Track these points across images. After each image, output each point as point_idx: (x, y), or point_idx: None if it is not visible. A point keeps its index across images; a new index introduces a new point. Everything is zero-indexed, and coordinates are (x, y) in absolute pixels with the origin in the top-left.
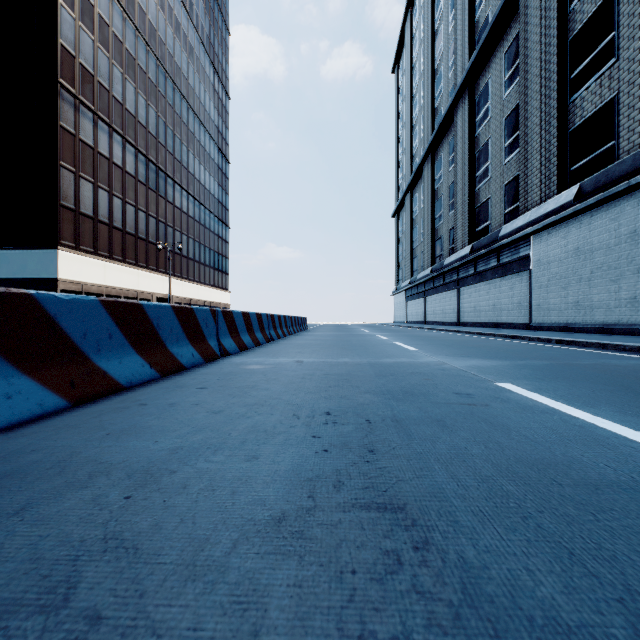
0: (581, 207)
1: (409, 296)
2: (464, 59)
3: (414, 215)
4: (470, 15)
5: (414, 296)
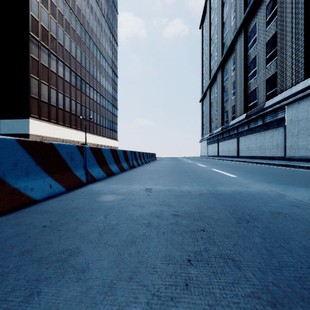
0: None
1: (209, 142)
2: (241, 13)
3: (211, 100)
4: None
5: (211, 142)
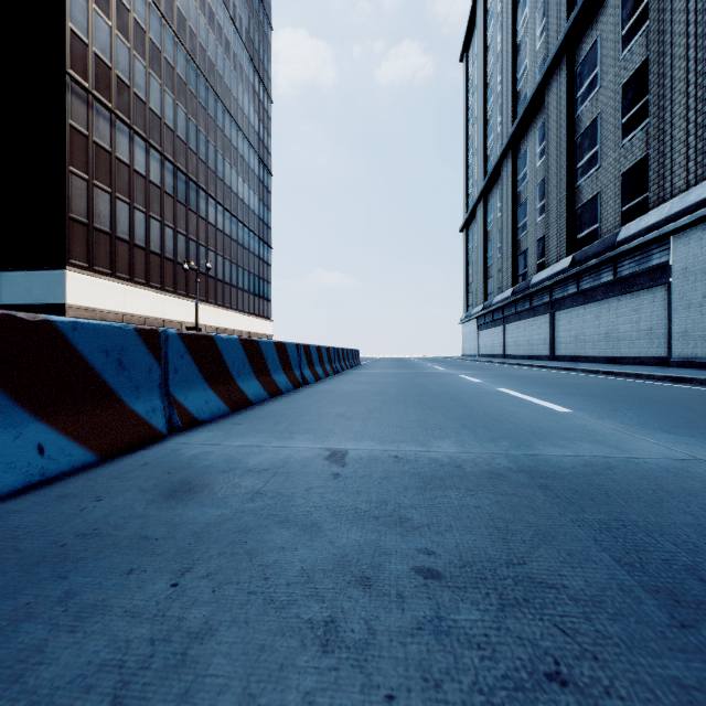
0: None
1: (482, 324)
2: (560, 20)
3: (488, 227)
4: None
5: (489, 324)
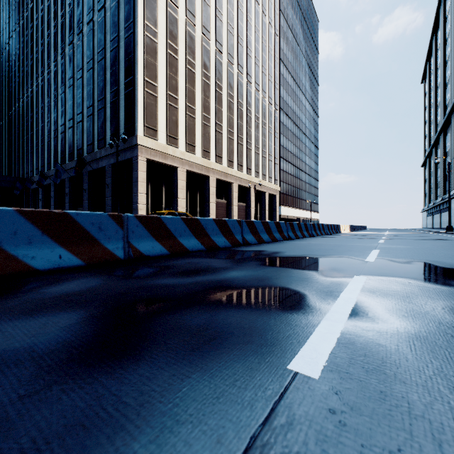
0: (452, 197)
1: (427, 214)
2: (442, 119)
3: (431, 171)
4: (444, 102)
5: (429, 214)
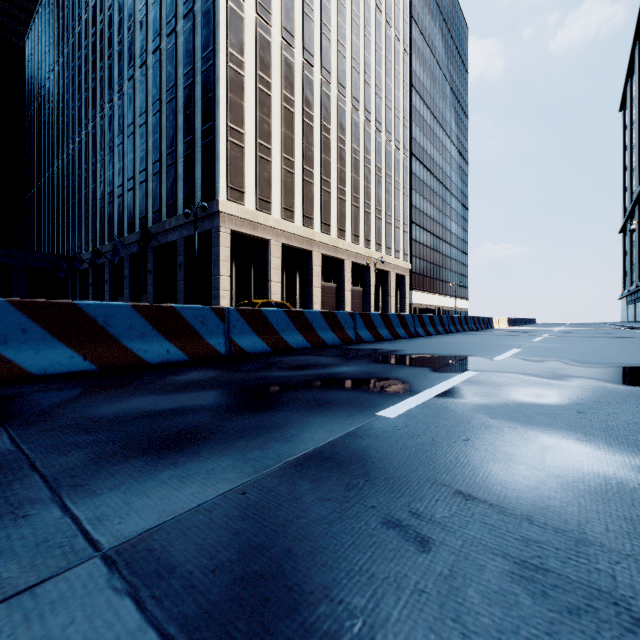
0: None
1: (628, 301)
2: None
3: (633, 239)
4: None
5: (630, 302)
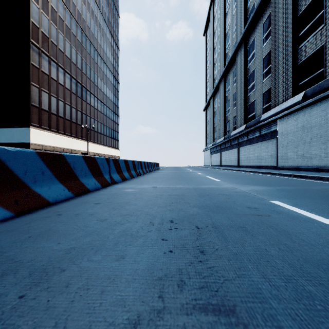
0: (305, 104)
1: (212, 152)
2: (241, 27)
3: (215, 110)
4: (244, 4)
5: (215, 152)
